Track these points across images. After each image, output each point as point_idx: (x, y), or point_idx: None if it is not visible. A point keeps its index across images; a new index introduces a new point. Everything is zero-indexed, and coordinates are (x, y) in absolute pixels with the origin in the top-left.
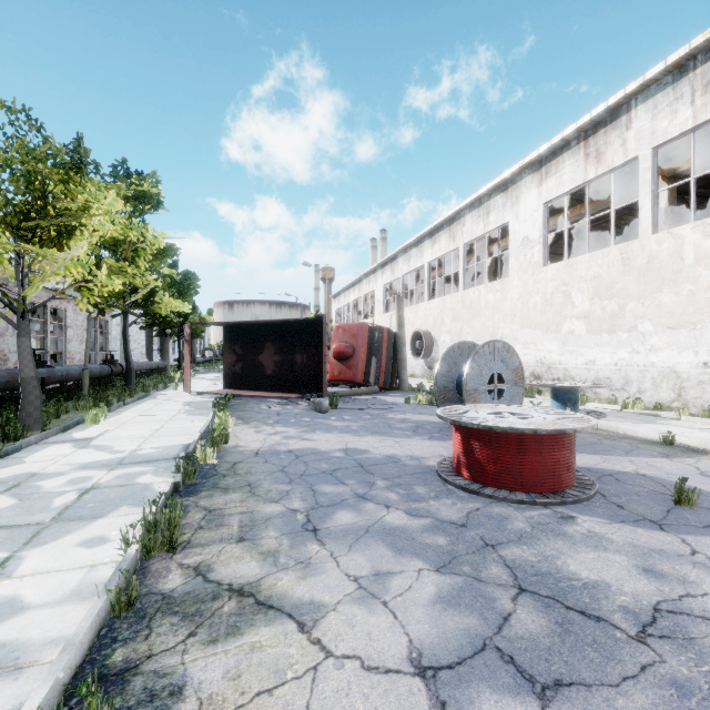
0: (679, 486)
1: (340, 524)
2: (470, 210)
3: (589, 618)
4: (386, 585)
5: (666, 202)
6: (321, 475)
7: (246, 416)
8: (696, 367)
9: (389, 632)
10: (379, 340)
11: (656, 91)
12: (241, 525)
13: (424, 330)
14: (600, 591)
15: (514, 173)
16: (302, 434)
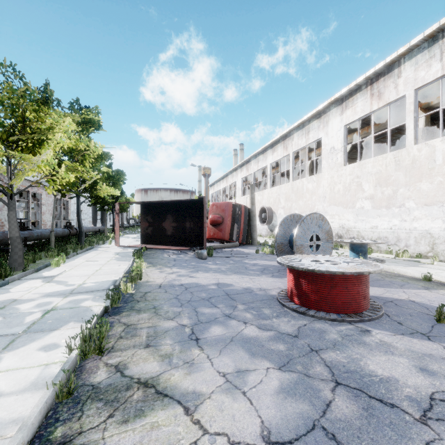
0: (439, 310)
1: (213, 335)
2: (297, 130)
3: (386, 405)
4: (245, 379)
5: (423, 124)
6: (201, 301)
7: (154, 261)
8: (443, 230)
9: (247, 415)
10: (239, 213)
11: (417, 53)
12: (148, 335)
13: (267, 206)
14: (392, 385)
15: (325, 106)
16: (189, 273)
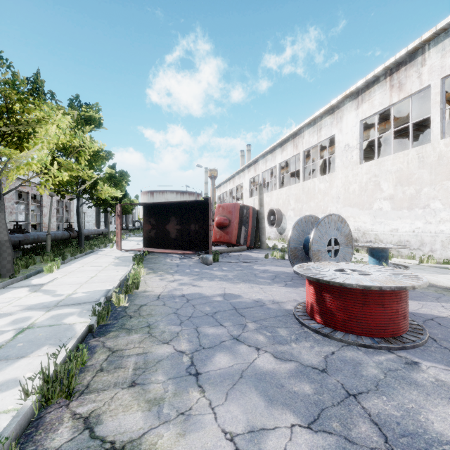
0: None
1: (218, 367)
2: (308, 127)
3: None
4: (261, 446)
5: (448, 118)
6: (204, 317)
7: (155, 267)
8: None
9: None
10: (247, 214)
11: (444, 37)
12: (135, 367)
13: (276, 208)
14: None
15: (338, 101)
16: (192, 281)
